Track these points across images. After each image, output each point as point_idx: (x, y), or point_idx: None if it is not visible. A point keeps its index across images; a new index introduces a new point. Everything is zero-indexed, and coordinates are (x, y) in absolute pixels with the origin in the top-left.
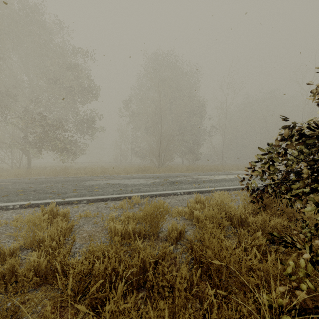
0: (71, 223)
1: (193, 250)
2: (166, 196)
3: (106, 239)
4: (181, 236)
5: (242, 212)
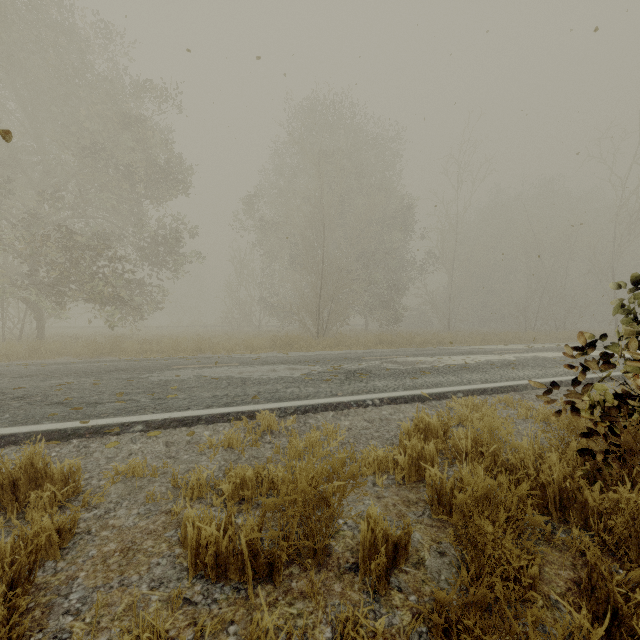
0: (71, 513)
1: (453, 636)
2: (339, 409)
3: (171, 566)
4: (399, 555)
5: (563, 473)
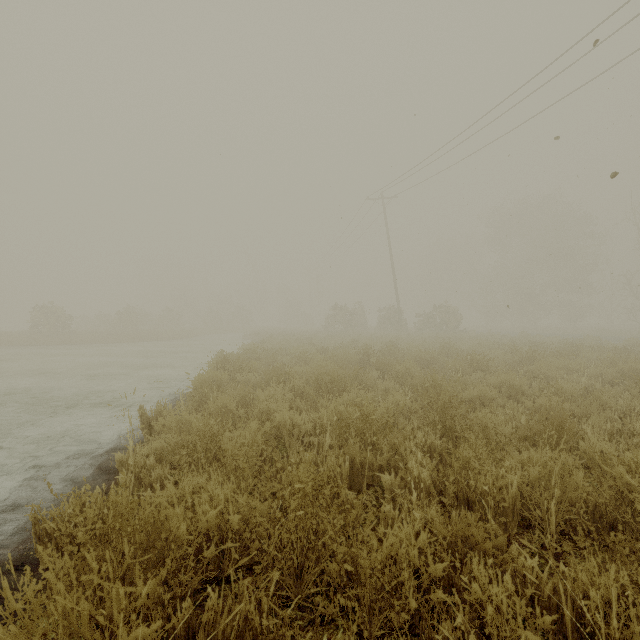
0: None
1: None
2: None
3: None
4: None
5: None
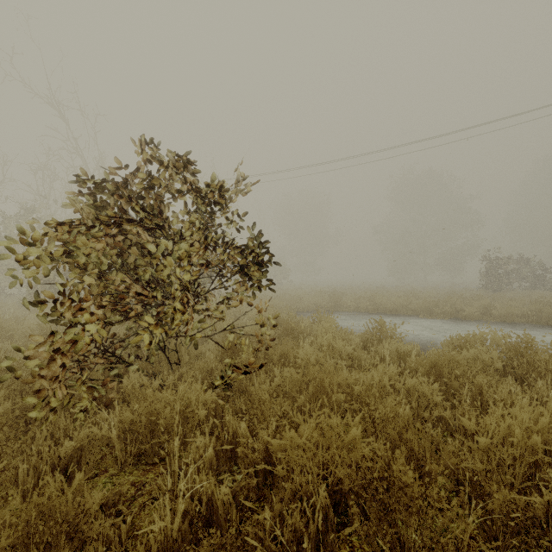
0: None
1: None
2: None
3: None
4: None
5: None
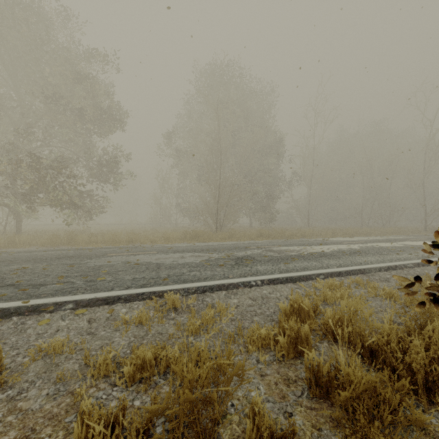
0: None
1: None
2: (230, 289)
3: None
4: None
5: (429, 359)
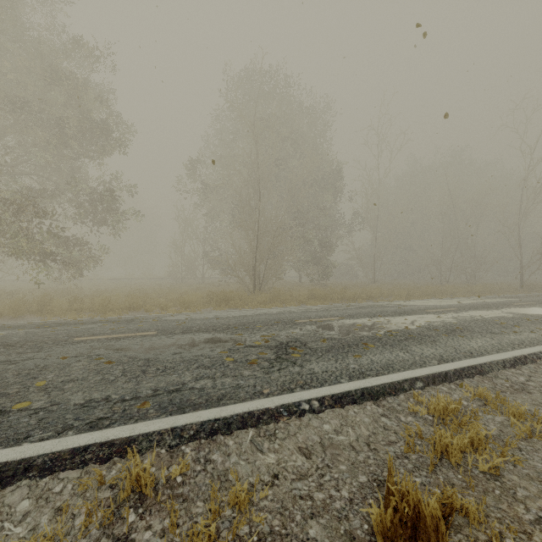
0: None
1: None
2: (263, 423)
3: None
4: None
5: None
